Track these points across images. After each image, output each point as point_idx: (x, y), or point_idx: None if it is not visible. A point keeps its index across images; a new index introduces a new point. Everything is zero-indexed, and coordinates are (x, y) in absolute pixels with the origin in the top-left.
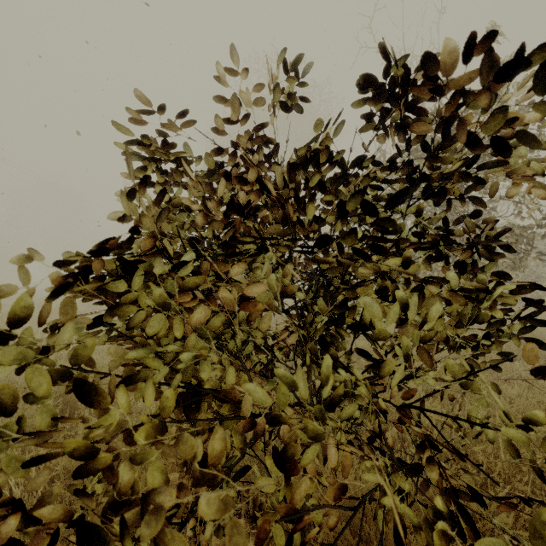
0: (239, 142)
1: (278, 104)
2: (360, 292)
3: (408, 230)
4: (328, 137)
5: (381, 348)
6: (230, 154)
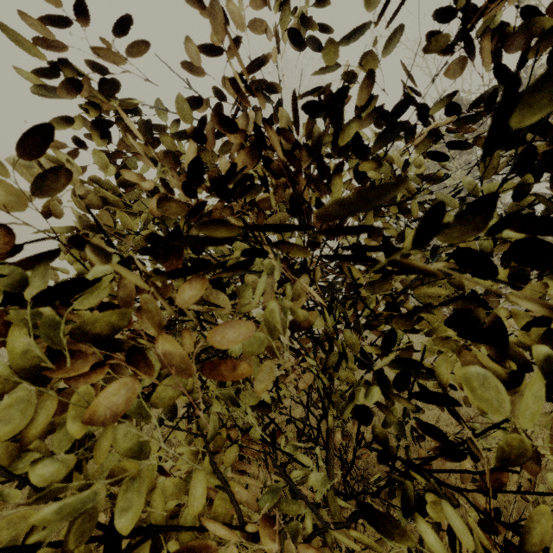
0: (226, 89)
1: (285, 36)
2: (421, 323)
3: (493, 222)
4: (372, 55)
5: (468, 426)
6: (213, 109)
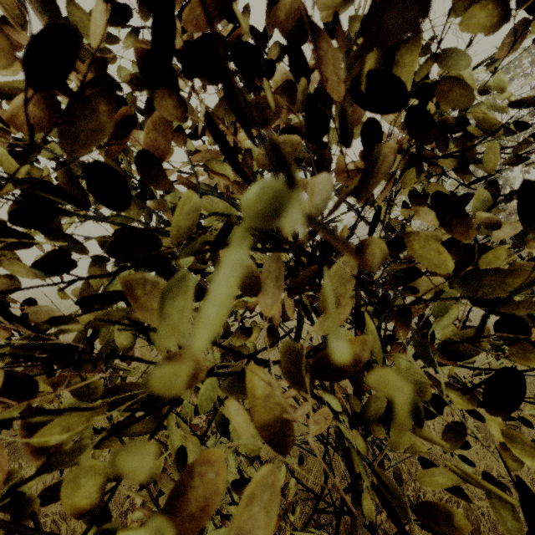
0: None
1: None
2: None
3: None
4: None
5: None
6: None
